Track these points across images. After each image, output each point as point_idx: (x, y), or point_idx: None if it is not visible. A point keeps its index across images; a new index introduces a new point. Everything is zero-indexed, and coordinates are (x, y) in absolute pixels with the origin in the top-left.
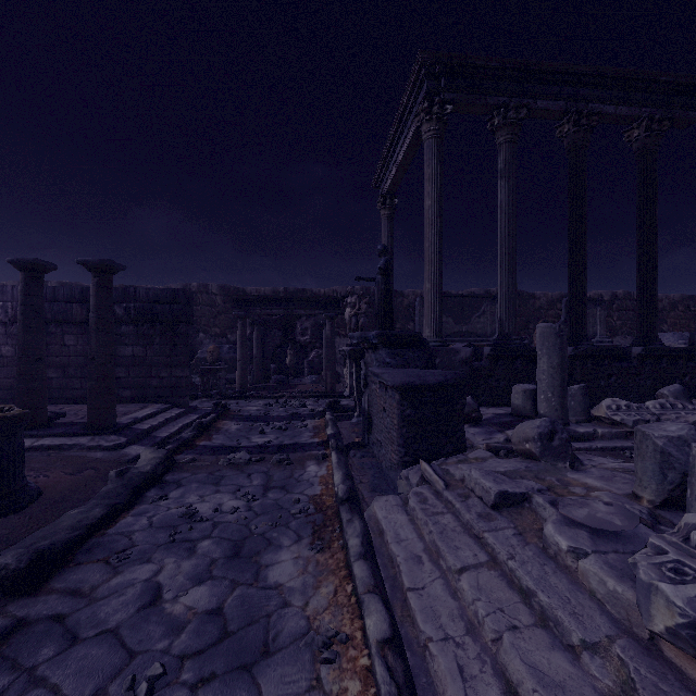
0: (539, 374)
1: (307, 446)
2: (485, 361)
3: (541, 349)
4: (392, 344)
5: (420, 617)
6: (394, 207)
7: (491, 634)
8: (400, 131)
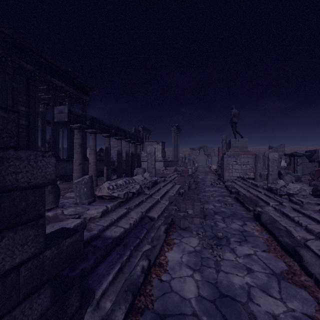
0: None
1: None
2: None
3: None
4: None
5: None
6: None
7: None
8: None
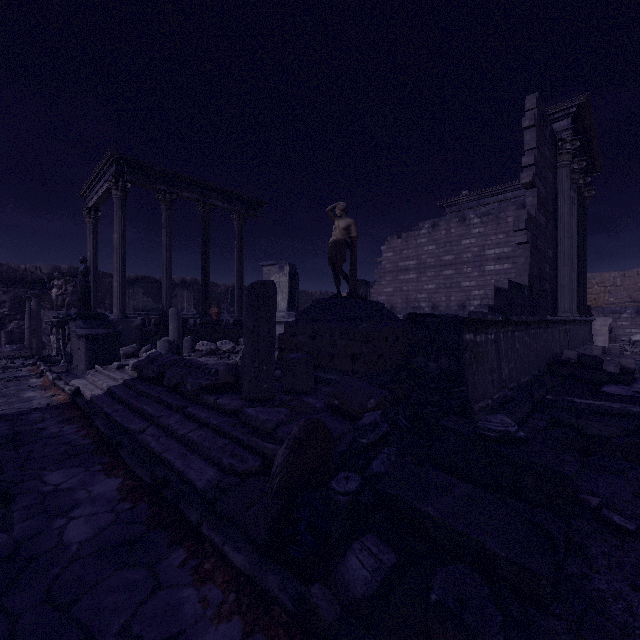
0: (170, 332)
1: (26, 376)
2: (153, 327)
3: (170, 320)
4: (85, 317)
5: (83, 389)
6: (98, 218)
7: (101, 385)
8: (100, 177)
